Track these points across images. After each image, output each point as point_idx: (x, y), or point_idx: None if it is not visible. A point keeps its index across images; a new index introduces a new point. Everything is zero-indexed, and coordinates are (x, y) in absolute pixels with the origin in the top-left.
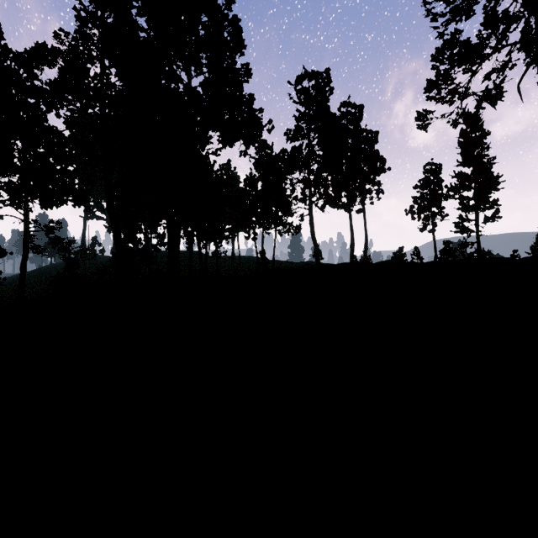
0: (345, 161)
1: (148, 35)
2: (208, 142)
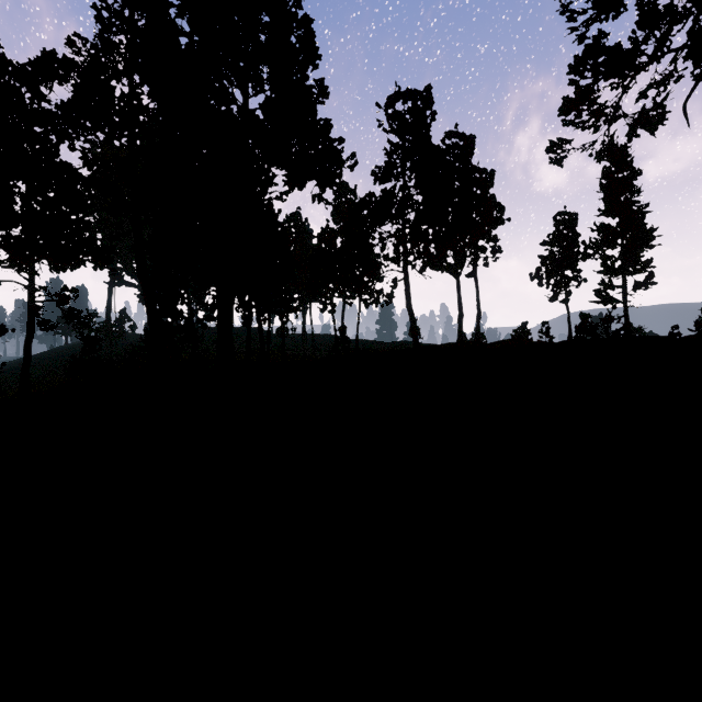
0: (452, 210)
1: (190, 40)
2: (270, 183)
